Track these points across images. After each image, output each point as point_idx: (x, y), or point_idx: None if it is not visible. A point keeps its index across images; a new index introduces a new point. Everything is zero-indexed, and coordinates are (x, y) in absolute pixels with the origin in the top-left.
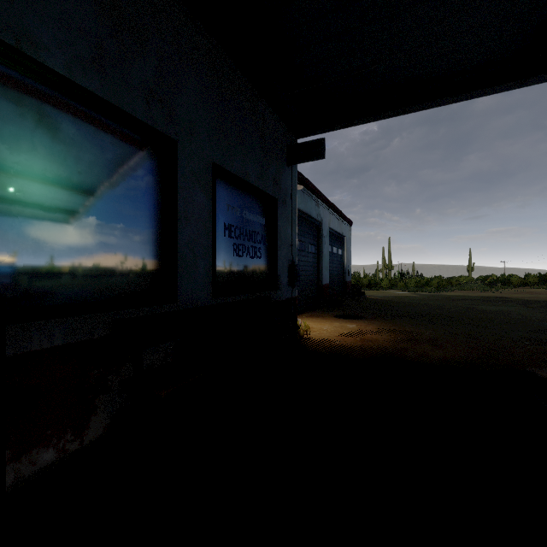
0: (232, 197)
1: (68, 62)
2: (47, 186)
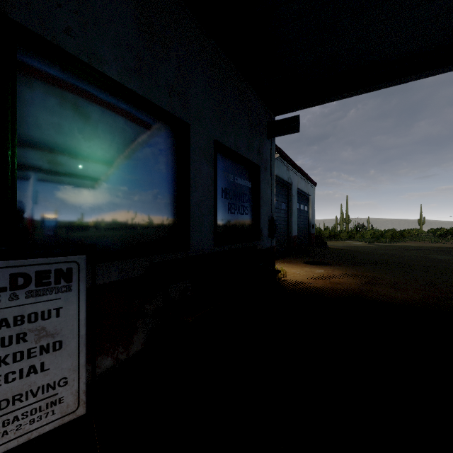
0: (227, 166)
1: (120, 71)
2: (106, 164)
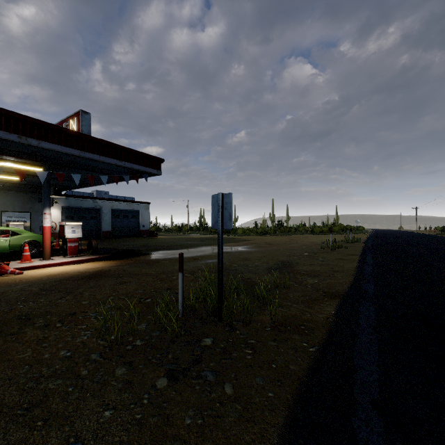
0: (10, 215)
1: None
2: None
